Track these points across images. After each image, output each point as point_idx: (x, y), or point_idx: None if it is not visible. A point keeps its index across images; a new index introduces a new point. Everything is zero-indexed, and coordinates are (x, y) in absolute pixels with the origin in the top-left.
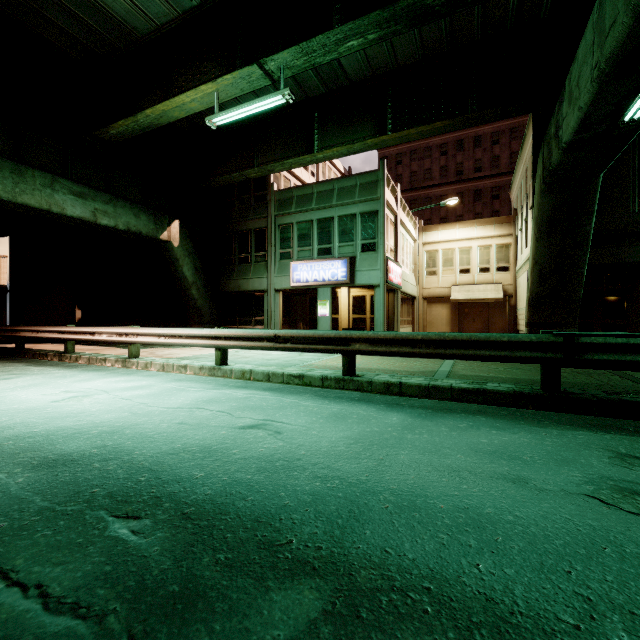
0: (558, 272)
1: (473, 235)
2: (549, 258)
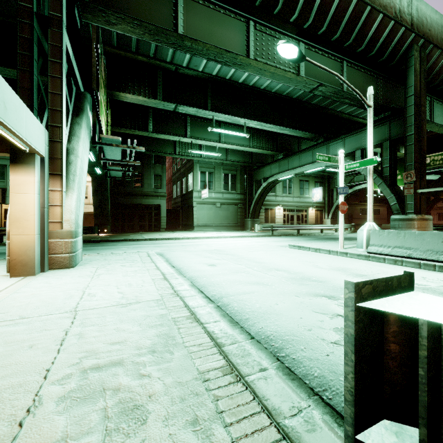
0: (101, 207)
1: (89, 180)
2: (97, 202)
